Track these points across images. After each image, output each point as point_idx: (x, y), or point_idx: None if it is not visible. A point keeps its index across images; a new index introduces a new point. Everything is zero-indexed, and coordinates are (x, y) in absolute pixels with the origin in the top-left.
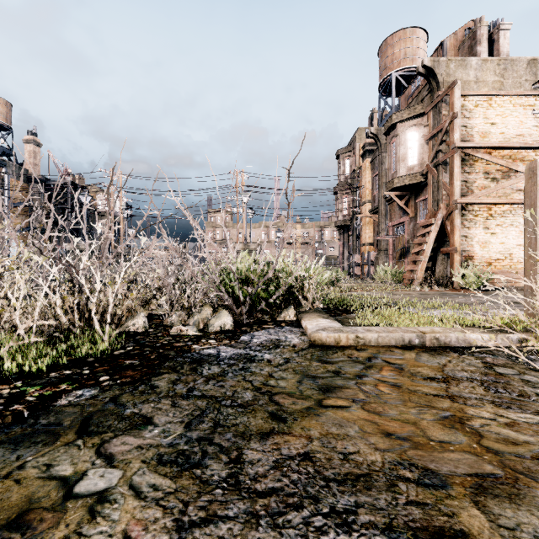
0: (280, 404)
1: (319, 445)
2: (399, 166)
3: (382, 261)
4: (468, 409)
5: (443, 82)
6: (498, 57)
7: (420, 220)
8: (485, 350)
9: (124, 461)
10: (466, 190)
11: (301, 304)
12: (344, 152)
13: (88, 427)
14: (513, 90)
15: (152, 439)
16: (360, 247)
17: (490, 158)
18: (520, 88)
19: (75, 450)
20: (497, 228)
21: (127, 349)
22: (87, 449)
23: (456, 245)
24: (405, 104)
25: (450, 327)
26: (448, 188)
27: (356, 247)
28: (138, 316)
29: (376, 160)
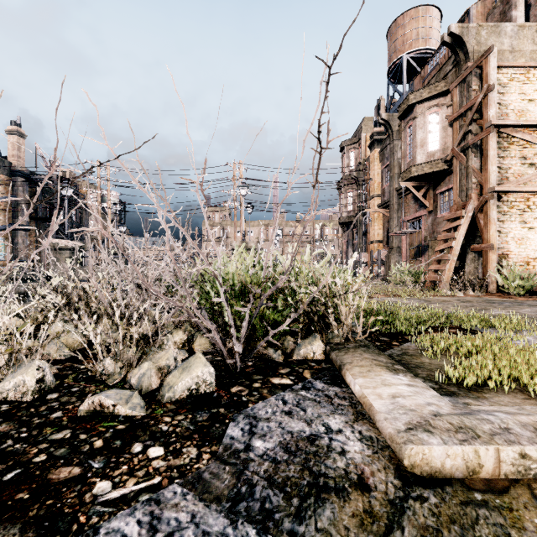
0: None
1: None
2: (417, 152)
3: (394, 260)
4: None
5: (473, 51)
6: None
7: (441, 213)
8: None
9: None
10: (499, 178)
11: (327, 328)
12: (349, 144)
13: None
14: None
15: None
16: (368, 245)
17: (532, 139)
18: None
19: None
20: (535, 222)
21: None
22: None
23: (491, 241)
24: (420, 86)
25: None
26: (480, 174)
27: (362, 245)
28: (26, 368)
29: (385, 150)
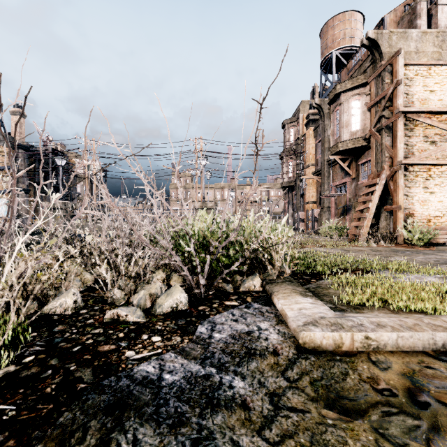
0: None
1: None
2: (343, 131)
3: (325, 217)
4: None
5: (386, 52)
6: (437, 30)
7: (362, 180)
8: None
9: None
10: (407, 153)
11: (265, 269)
12: (289, 123)
13: None
14: None
15: None
16: (304, 205)
17: (431, 122)
18: None
19: None
20: (435, 188)
21: (23, 361)
22: None
23: (399, 203)
24: (346, 77)
25: None
26: (391, 150)
27: (300, 205)
28: (67, 293)
29: (318, 128)
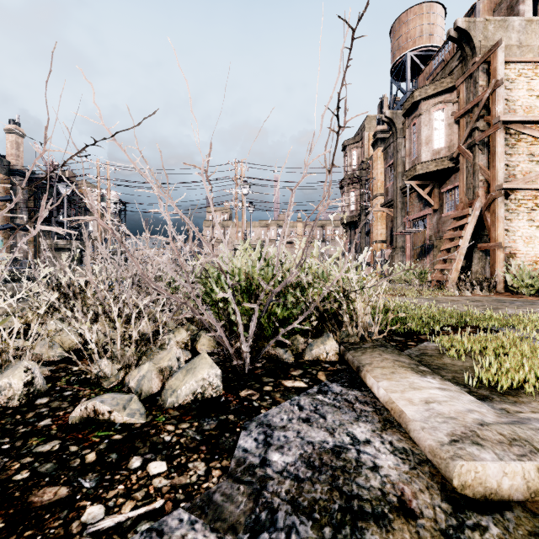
0: None
1: None
2: (422, 150)
3: (398, 260)
4: None
5: (480, 46)
6: None
7: (447, 212)
8: None
9: None
10: (507, 175)
11: (339, 326)
12: (351, 143)
13: None
14: None
15: None
16: (371, 244)
17: None
18: None
19: None
20: None
21: None
22: None
23: (499, 240)
24: (424, 83)
25: None
26: (487, 172)
27: (365, 245)
28: (13, 370)
29: (389, 148)
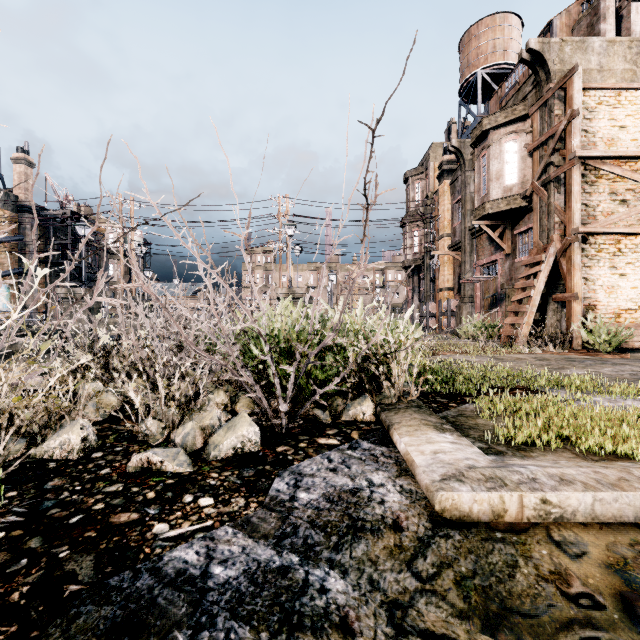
0: None
1: None
2: (492, 186)
3: (467, 311)
4: None
5: (555, 70)
6: (630, 38)
7: (520, 257)
8: None
9: None
10: (586, 217)
11: (380, 388)
12: (415, 175)
13: None
14: None
15: None
16: (436, 293)
17: (622, 172)
18: None
19: None
20: (628, 268)
21: None
22: None
23: (575, 290)
24: (496, 108)
25: None
26: (563, 213)
27: (430, 293)
28: (71, 427)
29: (456, 182)
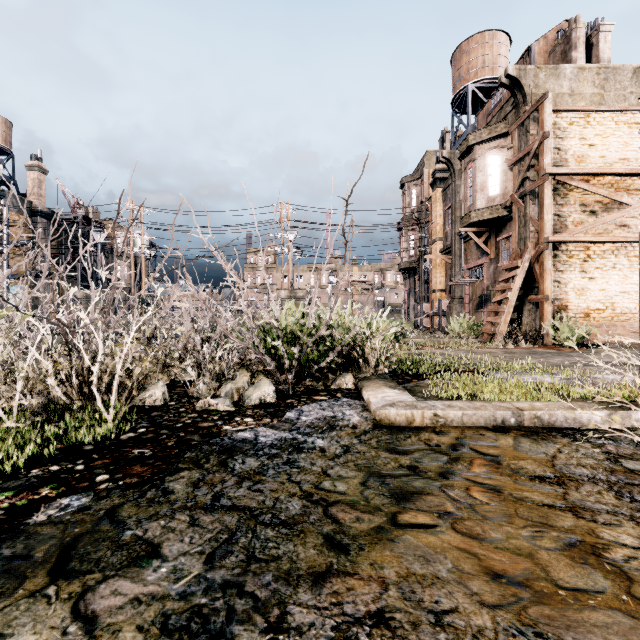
0: (338, 522)
1: (398, 597)
2: (477, 197)
3: (456, 311)
4: (601, 530)
5: (531, 94)
6: (598, 65)
7: (503, 262)
8: (602, 434)
9: (111, 627)
10: (558, 226)
11: (360, 368)
12: (410, 181)
13: (67, 562)
14: (615, 105)
15: (157, 584)
16: (430, 294)
17: (588, 187)
18: (625, 103)
19: (42, 605)
20: (596, 272)
21: (138, 431)
22: (59, 603)
23: (546, 292)
24: (484, 122)
25: (551, 399)
26: (537, 223)
27: (424, 294)
28: (155, 385)
29: (448, 190)
